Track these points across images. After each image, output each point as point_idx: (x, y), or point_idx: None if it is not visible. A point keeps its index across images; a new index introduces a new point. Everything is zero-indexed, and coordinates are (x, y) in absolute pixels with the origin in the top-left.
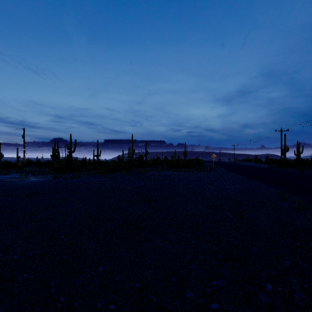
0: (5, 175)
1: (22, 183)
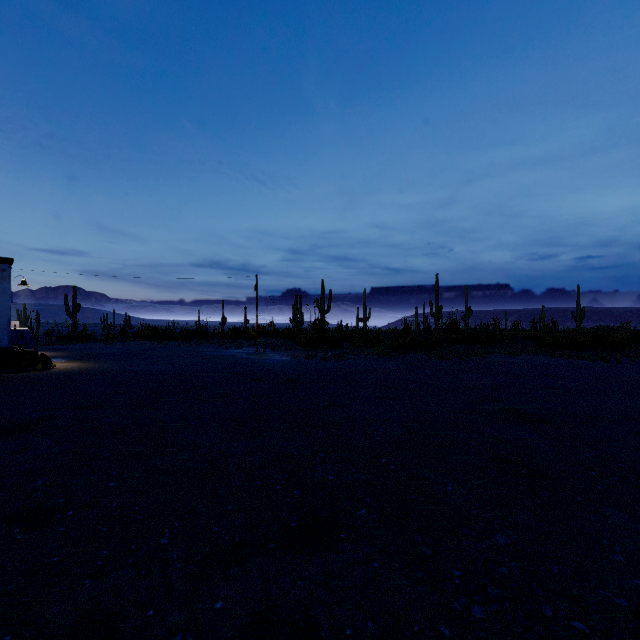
0: (238, 349)
1: (267, 363)
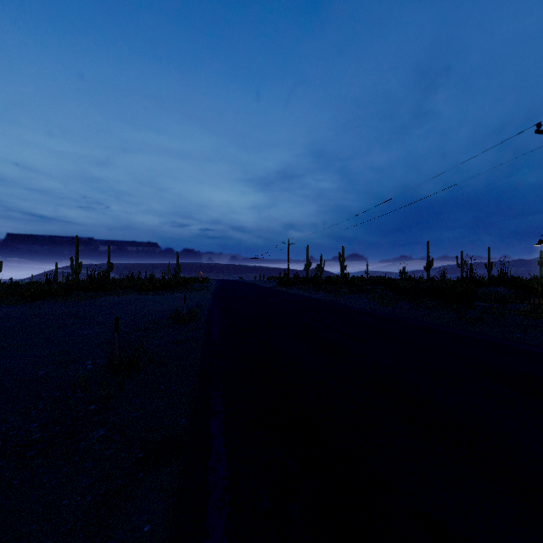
0: None
1: None
